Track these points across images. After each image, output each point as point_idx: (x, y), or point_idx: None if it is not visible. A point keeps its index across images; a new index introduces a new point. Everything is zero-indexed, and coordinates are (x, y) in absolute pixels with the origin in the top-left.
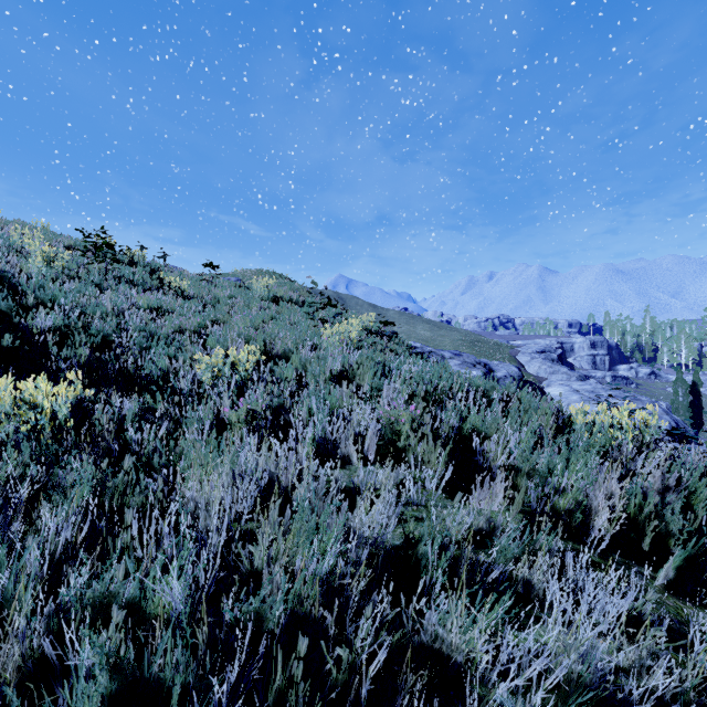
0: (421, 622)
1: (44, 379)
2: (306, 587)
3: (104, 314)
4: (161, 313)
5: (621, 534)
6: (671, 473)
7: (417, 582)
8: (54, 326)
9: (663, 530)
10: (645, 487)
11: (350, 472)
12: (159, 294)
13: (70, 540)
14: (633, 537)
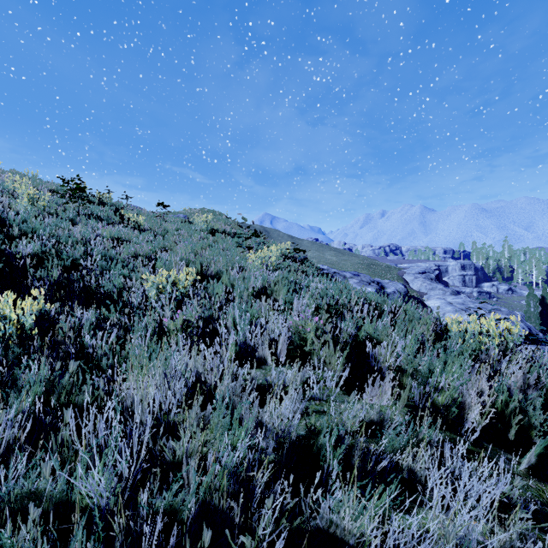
0: (319, 505)
1: (11, 295)
2: (217, 478)
3: (74, 242)
4: (121, 242)
5: (490, 424)
6: (530, 373)
7: (317, 469)
8: (33, 252)
9: (526, 423)
10: (509, 385)
11: (266, 371)
12: (120, 227)
13: (14, 436)
14: (500, 427)
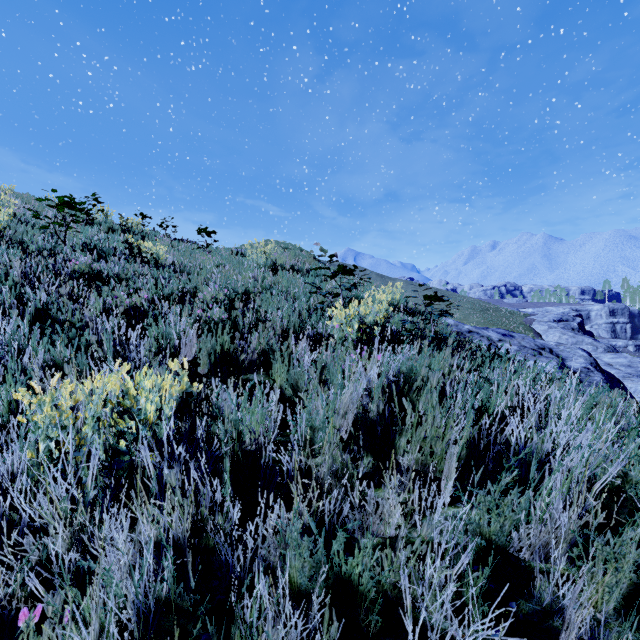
0: None
1: None
2: None
3: None
4: (109, 287)
5: None
6: None
7: None
8: None
9: None
10: None
11: None
12: (119, 262)
13: None
14: None
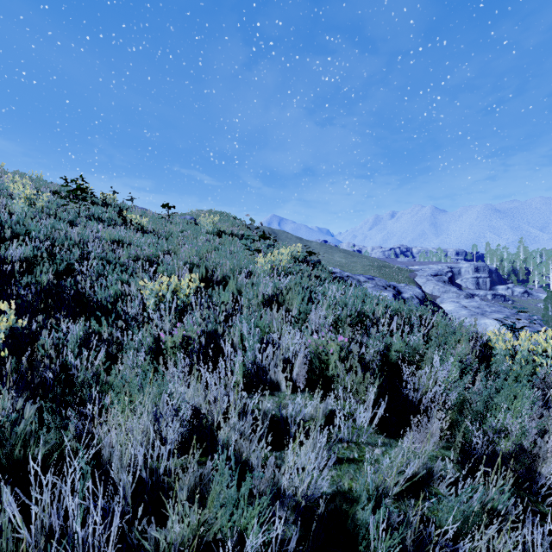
0: None
1: None
2: None
3: (71, 245)
4: (122, 244)
5: None
6: None
7: None
8: (24, 256)
9: None
10: None
11: (279, 399)
12: (122, 229)
13: None
14: None
